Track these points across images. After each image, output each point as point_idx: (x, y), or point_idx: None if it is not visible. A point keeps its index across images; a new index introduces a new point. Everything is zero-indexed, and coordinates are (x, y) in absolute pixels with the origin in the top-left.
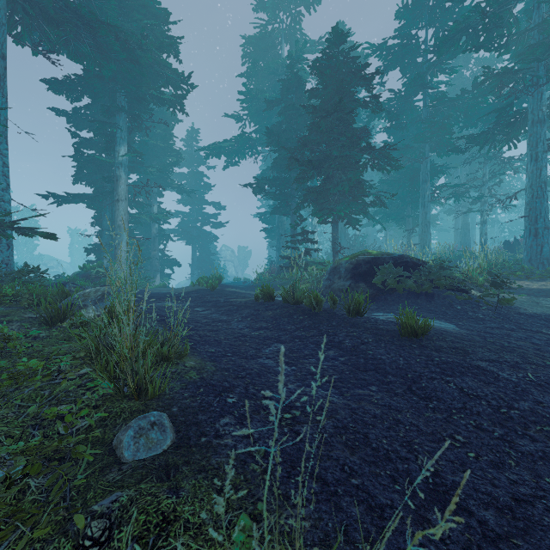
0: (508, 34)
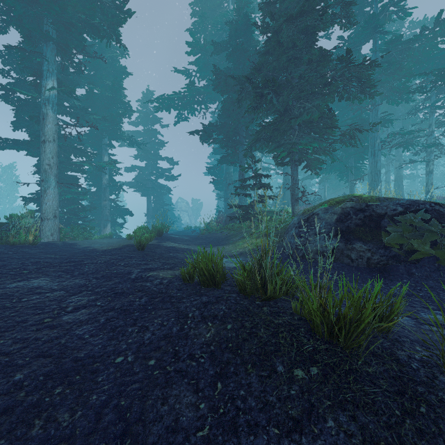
0: None
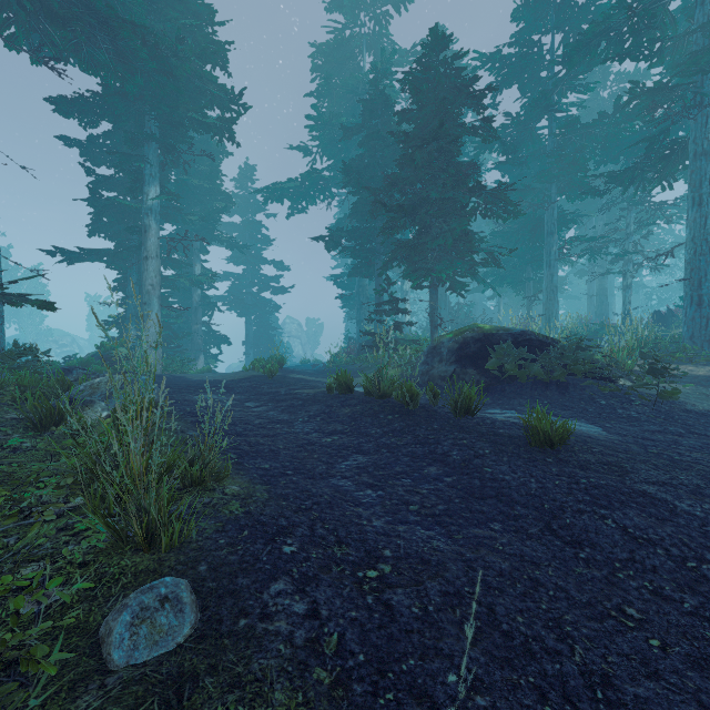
0: (663, 38)
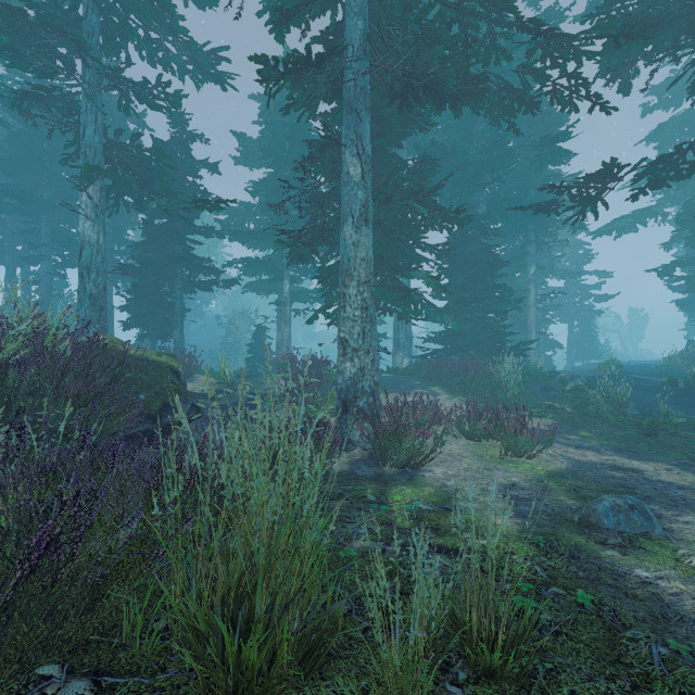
0: None
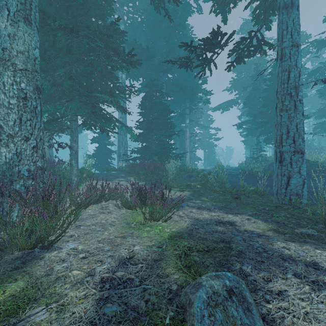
0: None
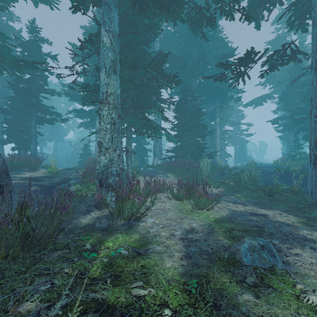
0: None
